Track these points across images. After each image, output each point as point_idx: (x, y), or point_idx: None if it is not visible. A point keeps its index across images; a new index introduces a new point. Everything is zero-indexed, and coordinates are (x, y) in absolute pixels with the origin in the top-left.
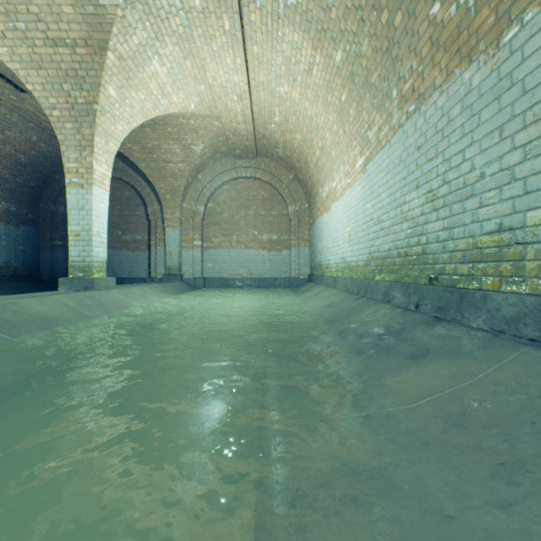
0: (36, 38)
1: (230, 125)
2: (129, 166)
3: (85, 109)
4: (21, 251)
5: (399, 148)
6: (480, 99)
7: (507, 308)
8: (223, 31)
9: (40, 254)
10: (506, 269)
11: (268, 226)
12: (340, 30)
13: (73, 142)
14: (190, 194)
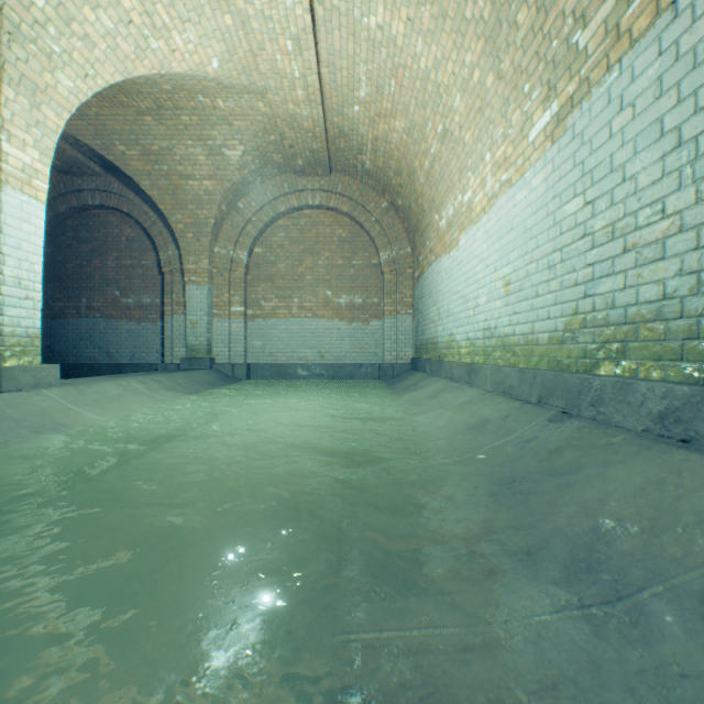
0: None
1: (284, 108)
2: (130, 187)
3: None
4: None
5: None
6: None
7: None
8: None
9: None
10: None
11: (348, 282)
12: None
13: None
14: (226, 233)
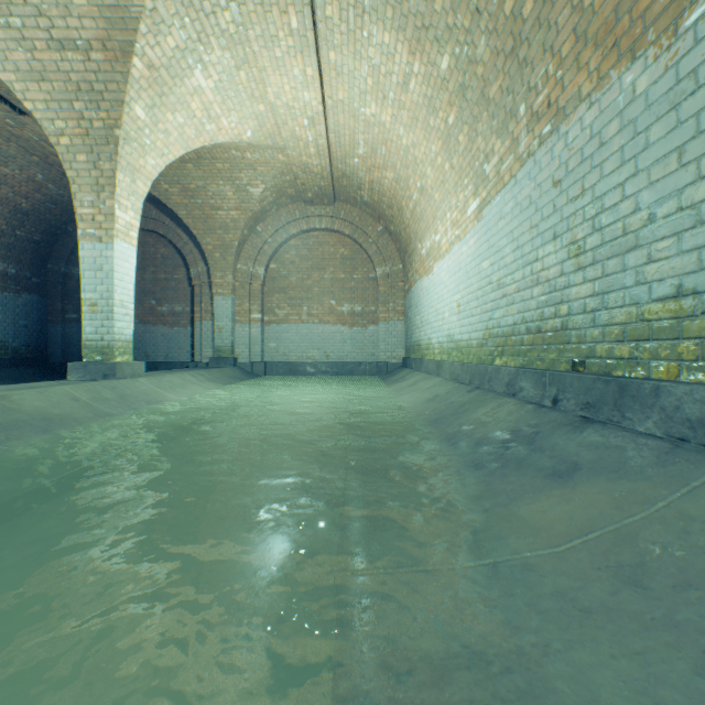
0: (37, 39)
1: (299, 159)
2: (166, 214)
3: (104, 135)
4: (23, 327)
5: (528, 185)
6: (648, 110)
7: (692, 406)
8: (289, 31)
9: (48, 331)
10: (688, 349)
11: (349, 293)
12: (447, 26)
13: (87, 180)
14: (246, 252)
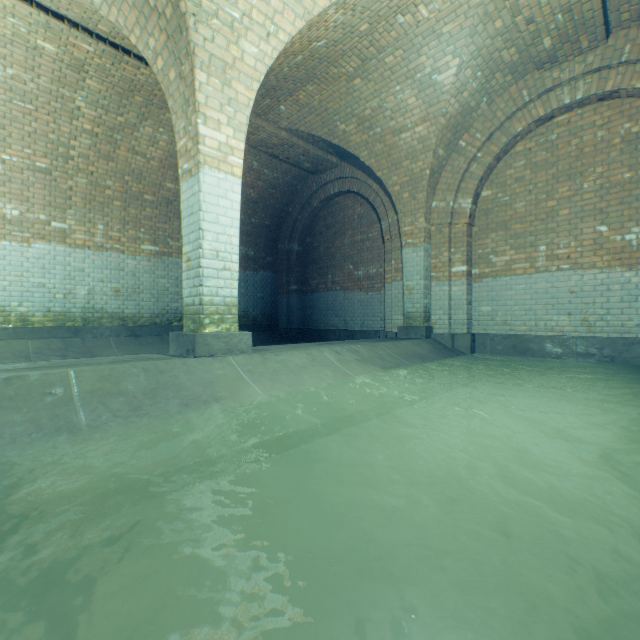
0: None
1: None
2: (357, 167)
3: (176, 25)
4: (259, 299)
5: None
6: None
7: None
8: None
9: (278, 302)
10: None
11: None
12: None
13: (179, 102)
14: (443, 182)
